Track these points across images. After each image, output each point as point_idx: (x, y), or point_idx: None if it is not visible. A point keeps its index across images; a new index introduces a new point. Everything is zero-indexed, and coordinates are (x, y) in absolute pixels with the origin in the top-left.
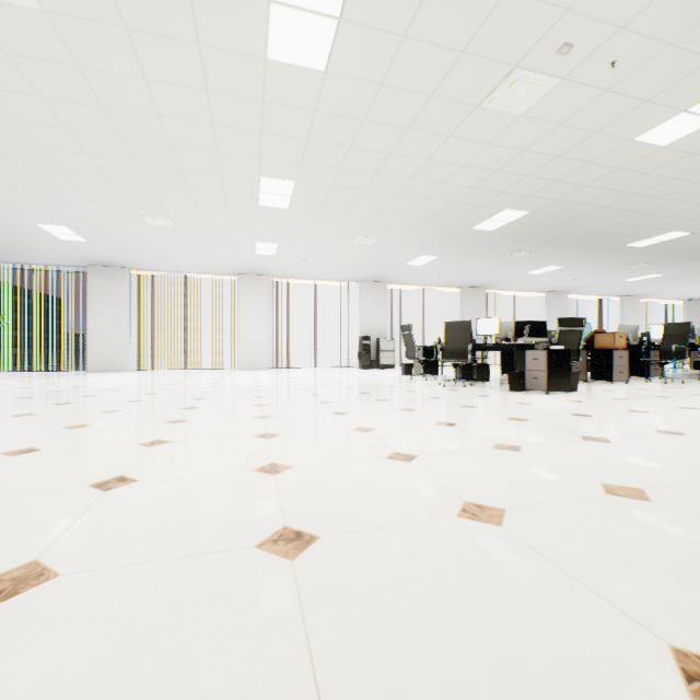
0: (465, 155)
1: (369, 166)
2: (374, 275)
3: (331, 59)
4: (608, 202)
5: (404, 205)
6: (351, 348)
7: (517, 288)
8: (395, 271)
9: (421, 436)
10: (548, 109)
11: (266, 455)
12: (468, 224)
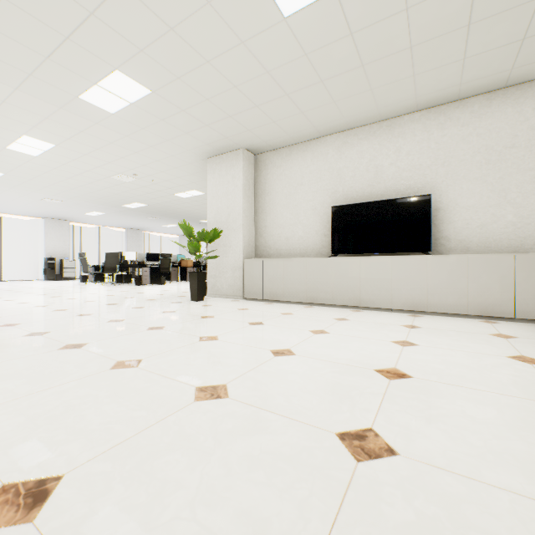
0: (109, 185)
1: (57, 179)
2: (59, 216)
3: (41, 155)
4: (180, 207)
5: (79, 192)
6: (37, 266)
7: (162, 232)
8: (76, 216)
9: (81, 296)
10: (138, 183)
11: (17, 302)
12: (119, 204)
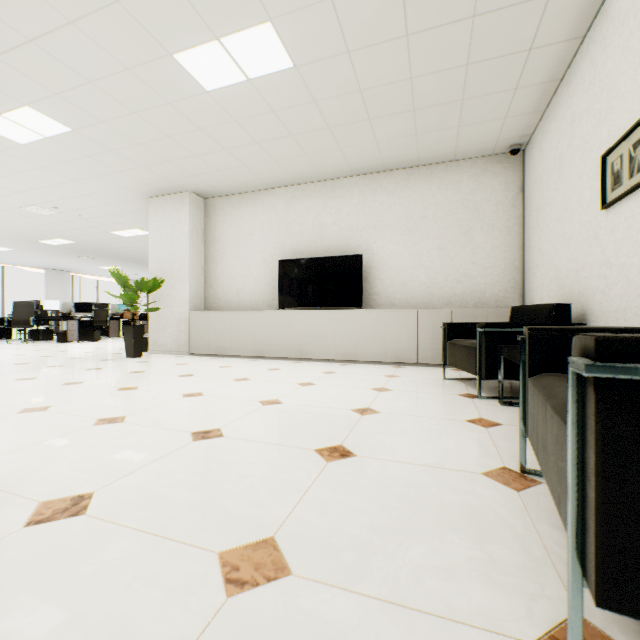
0: (18, 217)
1: None
2: None
3: None
4: (121, 247)
5: None
6: None
7: (100, 274)
8: None
9: None
10: (60, 217)
11: None
12: (35, 239)
